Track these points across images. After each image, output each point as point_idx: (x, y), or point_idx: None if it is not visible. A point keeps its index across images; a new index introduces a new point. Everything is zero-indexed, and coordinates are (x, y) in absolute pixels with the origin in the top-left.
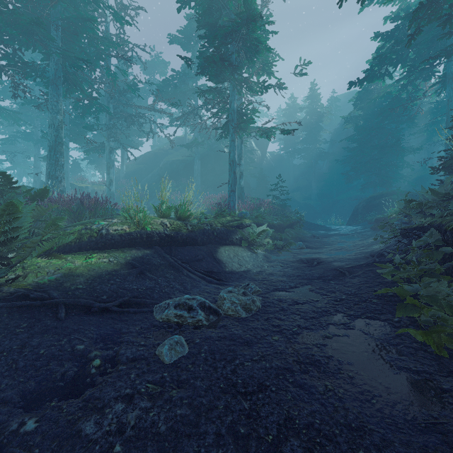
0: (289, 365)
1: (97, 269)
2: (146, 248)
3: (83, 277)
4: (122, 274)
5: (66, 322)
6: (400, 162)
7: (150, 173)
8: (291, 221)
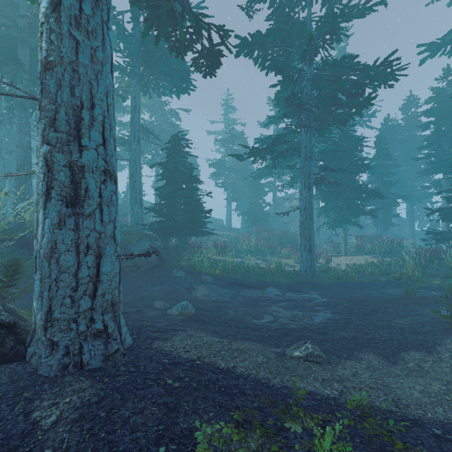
0: None
1: None
2: None
3: None
4: None
5: None
6: None
7: None
8: None
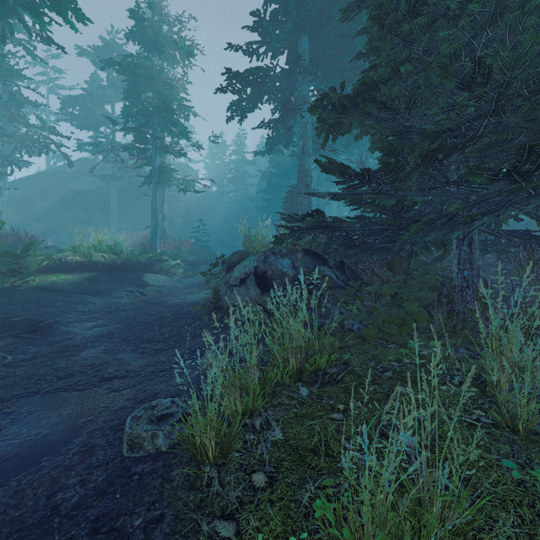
0: (172, 300)
1: (69, 280)
2: (93, 271)
3: (65, 283)
4: (86, 283)
5: (73, 295)
6: None
7: (45, 199)
8: (207, 259)
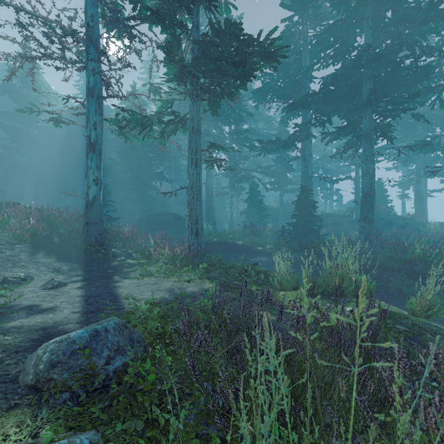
0: None
1: None
2: None
3: None
4: None
5: None
6: (154, 186)
7: None
8: None
